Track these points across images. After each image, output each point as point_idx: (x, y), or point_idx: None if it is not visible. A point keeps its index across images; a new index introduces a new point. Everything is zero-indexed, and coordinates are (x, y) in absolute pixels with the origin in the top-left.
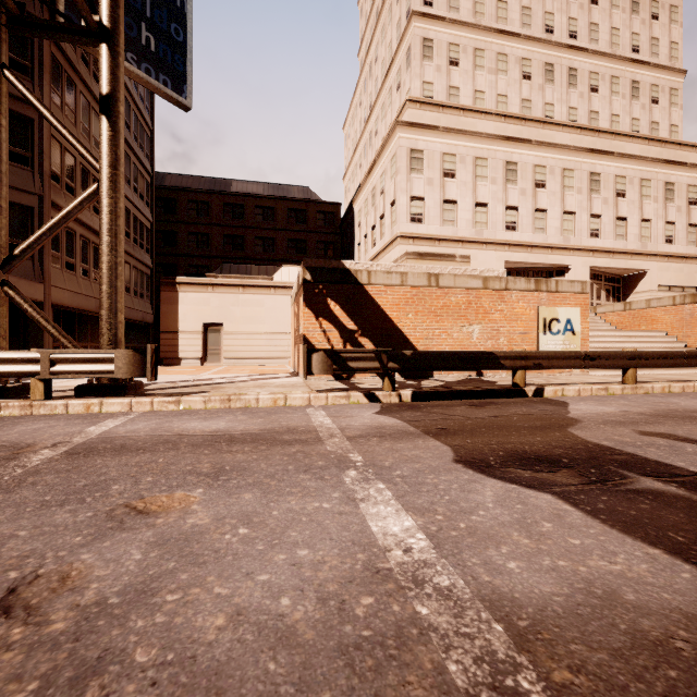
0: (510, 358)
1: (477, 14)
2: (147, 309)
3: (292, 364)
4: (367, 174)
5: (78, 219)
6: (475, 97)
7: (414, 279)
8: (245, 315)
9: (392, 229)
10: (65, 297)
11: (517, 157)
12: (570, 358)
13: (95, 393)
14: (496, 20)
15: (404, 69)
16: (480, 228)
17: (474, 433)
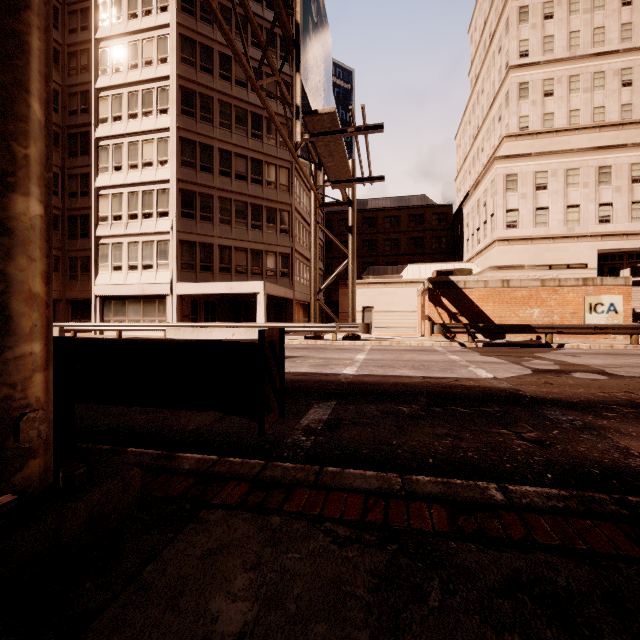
0: (541, 328)
1: (572, 48)
2: (322, 297)
3: (418, 331)
4: (473, 189)
5: (301, 253)
6: (569, 116)
7: (492, 284)
8: (386, 301)
9: (491, 234)
10: (298, 295)
11: (611, 161)
12: (583, 329)
13: (349, 339)
14: (591, 46)
15: (504, 107)
16: (572, 225)
17: (493, 352)
